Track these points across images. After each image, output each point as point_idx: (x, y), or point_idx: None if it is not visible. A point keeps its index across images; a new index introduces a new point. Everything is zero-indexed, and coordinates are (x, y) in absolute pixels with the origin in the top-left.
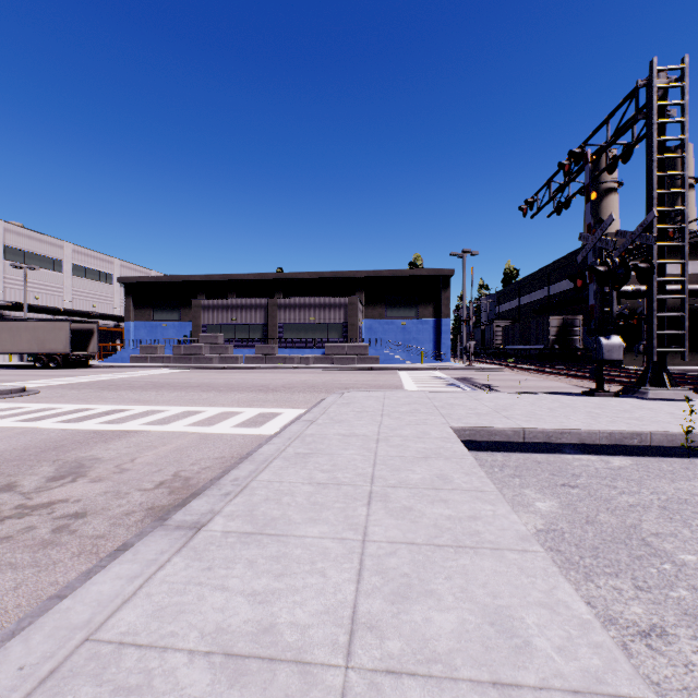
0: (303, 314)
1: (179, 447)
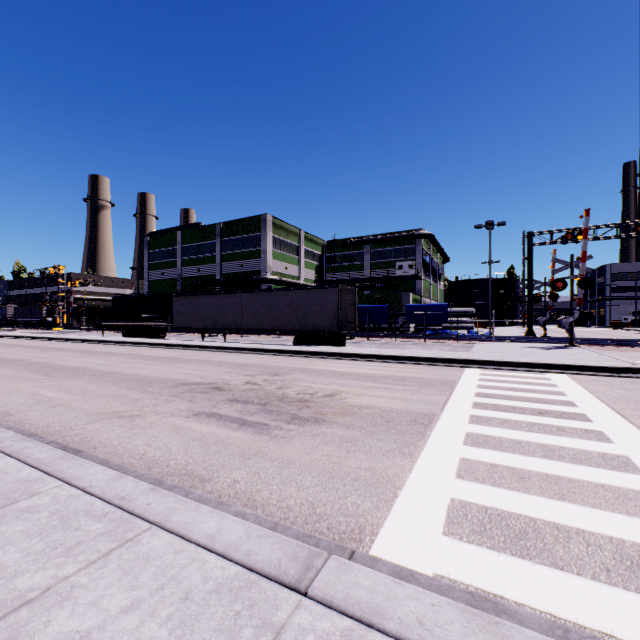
0: None
1: None
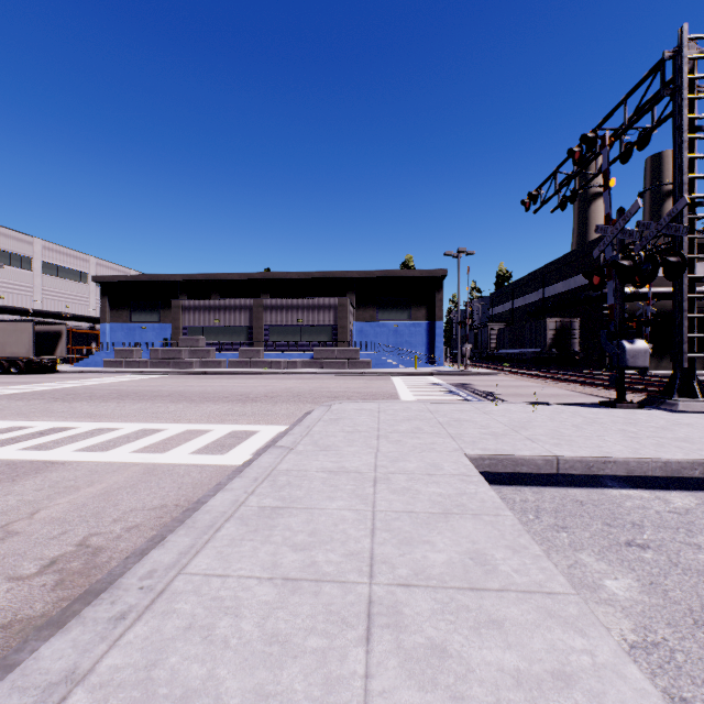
0: (291, 316)
1: (109, 489)
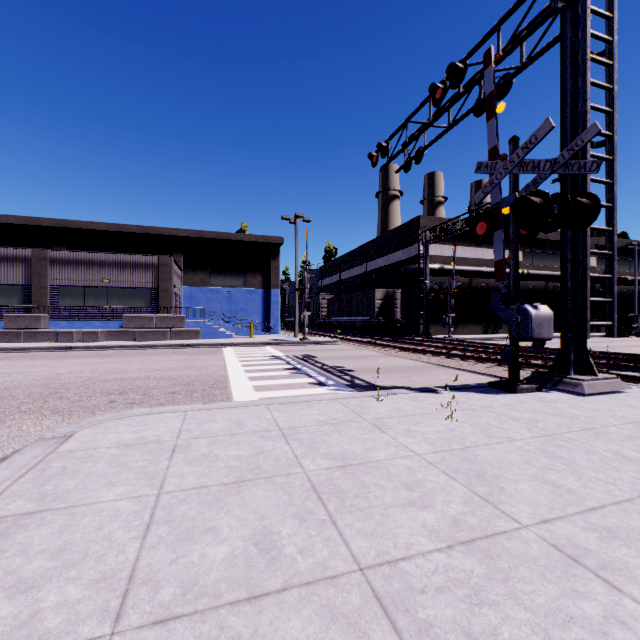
0: (93, 274)
1: None
